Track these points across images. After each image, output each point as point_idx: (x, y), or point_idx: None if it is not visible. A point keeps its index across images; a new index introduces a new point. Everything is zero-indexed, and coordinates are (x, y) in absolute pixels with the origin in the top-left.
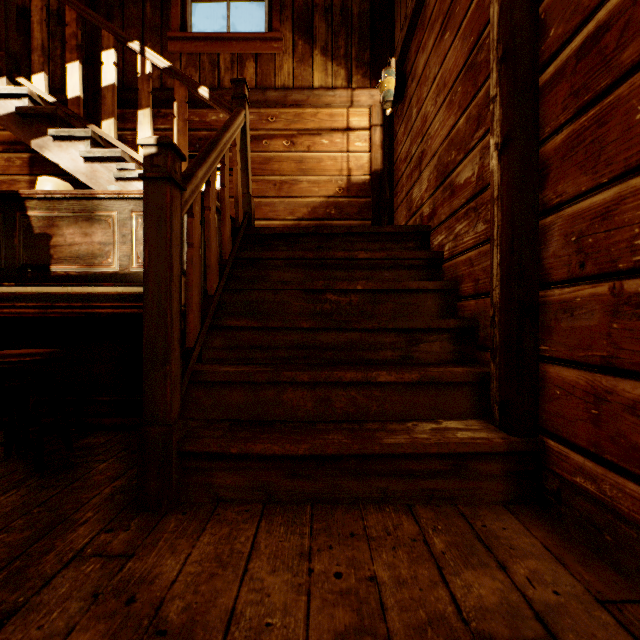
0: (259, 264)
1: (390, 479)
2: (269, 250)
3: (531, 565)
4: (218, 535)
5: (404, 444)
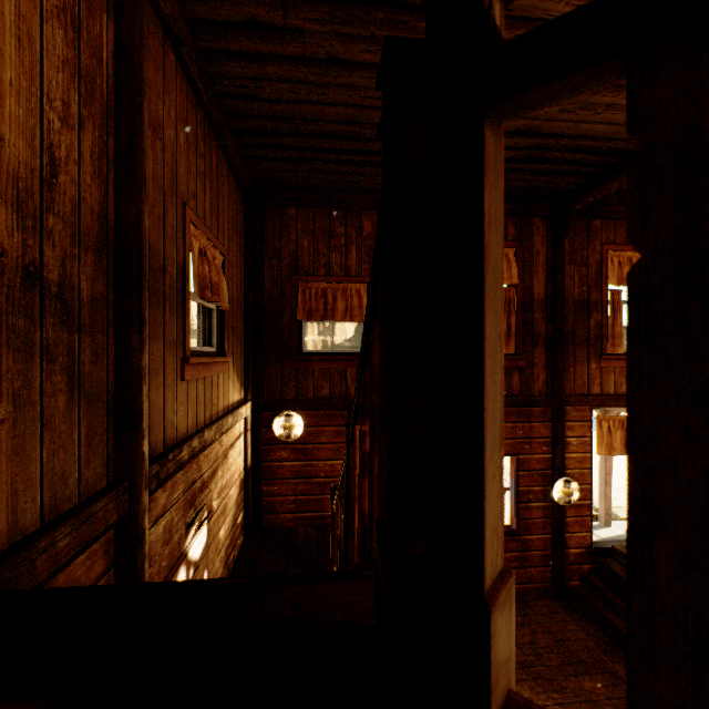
0: None
1: None
2: None
3: None
4: None
5: None
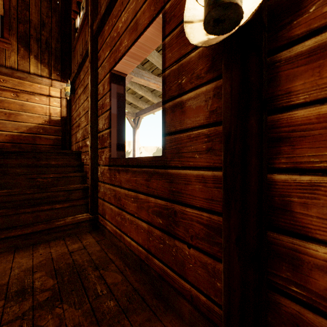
0: (3, 166)
1: (58, 233)
2: (7, 157)
3: (88, 240)
4: (0, 259)
5: (62, 223)
